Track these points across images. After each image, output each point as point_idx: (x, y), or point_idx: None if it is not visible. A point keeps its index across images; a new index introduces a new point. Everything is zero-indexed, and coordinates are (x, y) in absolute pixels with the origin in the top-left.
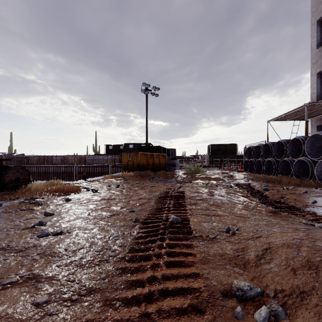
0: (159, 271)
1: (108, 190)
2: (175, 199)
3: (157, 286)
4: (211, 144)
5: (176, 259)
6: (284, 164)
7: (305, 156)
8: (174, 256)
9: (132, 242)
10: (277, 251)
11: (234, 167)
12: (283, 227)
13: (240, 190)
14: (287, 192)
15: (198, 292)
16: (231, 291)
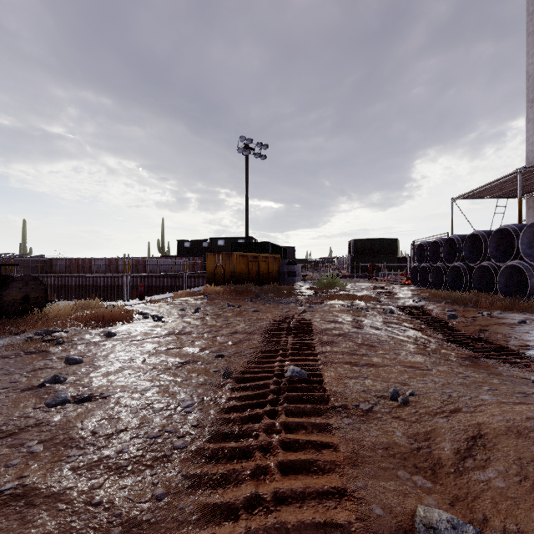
0: (267, 484)
1: (181, 318)
2: (295, 334)
3: (264, 518)
4: (355, 239)
5: (300, 456)
6: (481, 272)
7: (519, 258)
8: (296, 449)
9: (218, 417)
10: (497, 443)
11: (394, 278)
12: (498, 391)
13: (407, 318)
14: (490, 322)
15: (346, 533)
16: (412, 531)
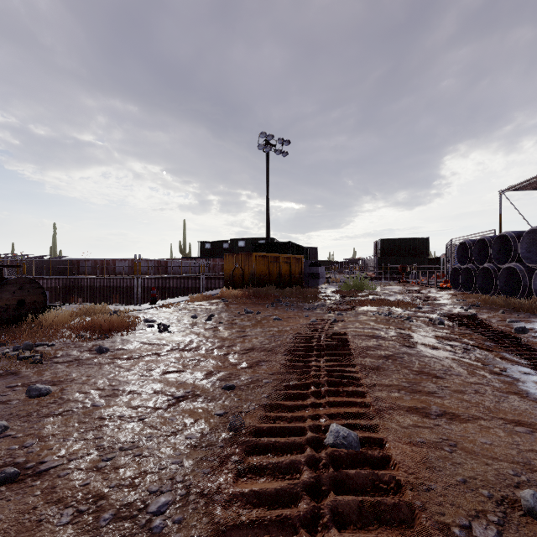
0: None
1: (190, 327)
2: (329, 356)
3: None
4: (381, 239)
5: None
6: None
7: None
8: None
9: None
10: None
11: (429, 281)
12: None
13: (463, 332)
14: None
15: None
16: None
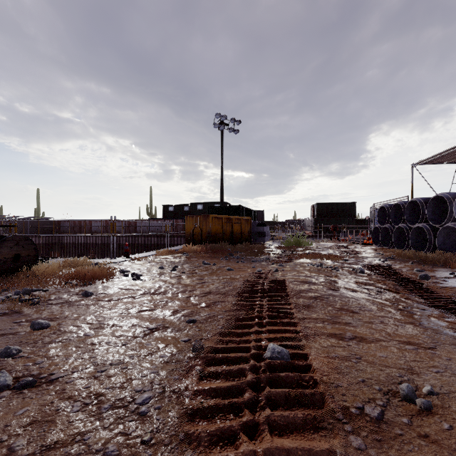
0: None
1: (158, 276)
2: (270, 297)
3: None
4: (317, 203)
5: None
6: (445, 233)
7: None
8: None
9: (178, 426)
10: None
11: (355, 238)
12: None
13: (379, 278)
14: None
15: None
16: None
